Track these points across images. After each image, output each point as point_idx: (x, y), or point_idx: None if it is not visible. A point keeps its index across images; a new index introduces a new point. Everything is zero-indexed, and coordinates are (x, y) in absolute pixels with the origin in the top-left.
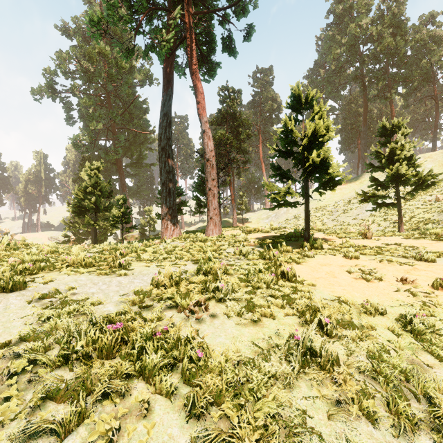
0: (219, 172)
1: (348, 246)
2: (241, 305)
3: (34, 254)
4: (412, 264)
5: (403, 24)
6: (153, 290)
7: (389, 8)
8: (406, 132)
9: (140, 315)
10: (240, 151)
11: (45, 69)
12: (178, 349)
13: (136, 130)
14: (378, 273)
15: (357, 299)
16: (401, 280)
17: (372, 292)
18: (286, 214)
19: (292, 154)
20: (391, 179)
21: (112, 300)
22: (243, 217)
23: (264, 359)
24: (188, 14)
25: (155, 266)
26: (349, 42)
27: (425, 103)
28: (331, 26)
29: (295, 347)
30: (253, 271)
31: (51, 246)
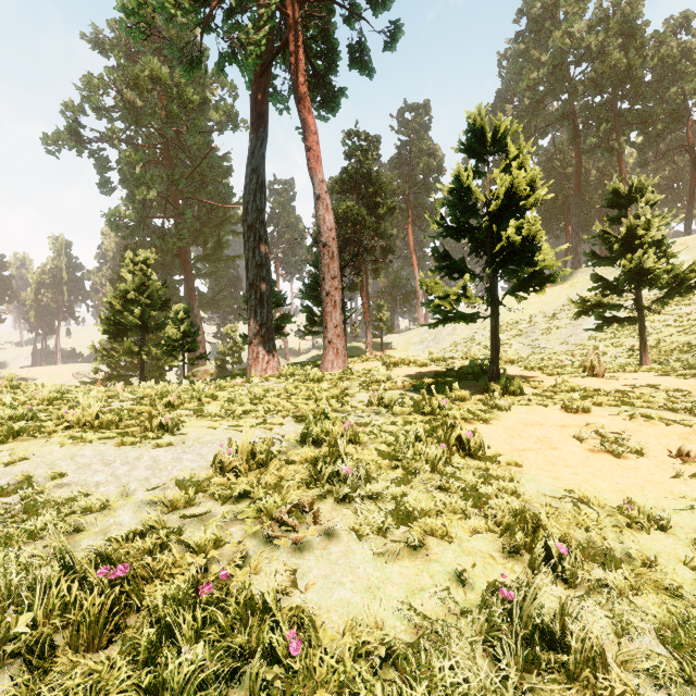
0: (344, 266)
1: (567, 389)
2: (385, 509)
3: (8, 405)
4: (690, 424)
5: (639, 31)
6: (215, 477)
7: (617, 6)
8: (653, 200)
9: (180, 535)
10: (378, 234)
11: (65, 104)
12: (248, 622)
13: (212, 202)
14: (631, 439)
15: (605, 494)
16: (678, 455)
17: (629, 479)
18: (452, 337)
19: (469, 230)
20: (629, 277)
21: (132, 498)
22: (383, 340)
23: (439, 651)
24: (292, 2)
25: (227, 427)
26: (553, 60)
27: (673, 158)
28: (523, 36)
29: (507, 624)
30: (404, 437)
31: (50, 390)
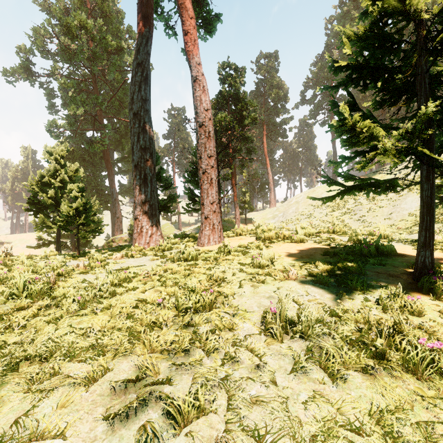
0: (219, 152)
1: None
2: None
3: None
4: None
5: None
6: None
7: None
8: None
9: None
10: (244, 139)
11: (19, 47)
12: None
13: (127, 120)
14: None
15: None
16: None
17: None
18: (296, 214)
19: (385, 70)
20: None
21: None
22: (246, 216)
23: None
24: None
25: None
26: None
27: None
28: (345, 2)
29: None
30: None
31: None
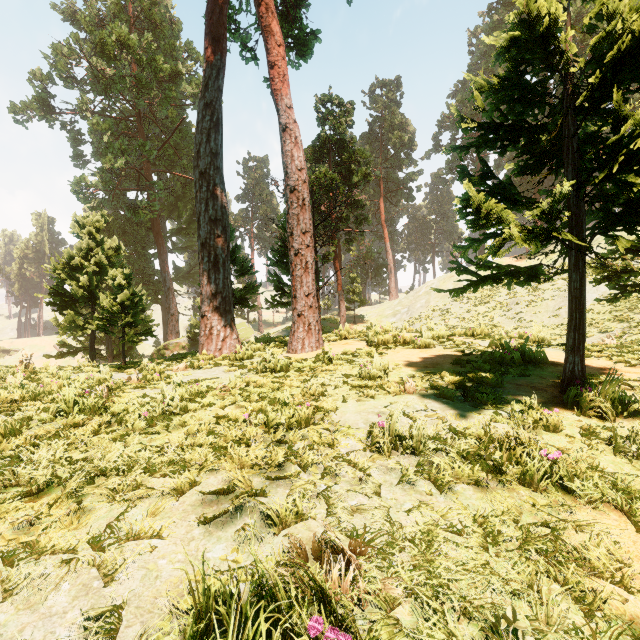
0: (317, 225)
1: None
2: None
3: None
4: None
5: None
6: None
7: None
8: None
9: None
10: (352, 203)
11: (32, 72)
12: None
13: (185, 175)
14: None
15: None
16: None
17: None
18: (426, 309)
19: (527, 130)
20: None
21: None
22: (355, 313)
23: None
24: None
25: None
26: None
27: None
28: (495, 8)
29: None
30: (526, 633)
31: None
